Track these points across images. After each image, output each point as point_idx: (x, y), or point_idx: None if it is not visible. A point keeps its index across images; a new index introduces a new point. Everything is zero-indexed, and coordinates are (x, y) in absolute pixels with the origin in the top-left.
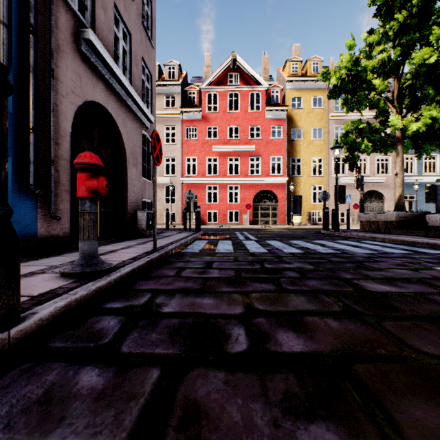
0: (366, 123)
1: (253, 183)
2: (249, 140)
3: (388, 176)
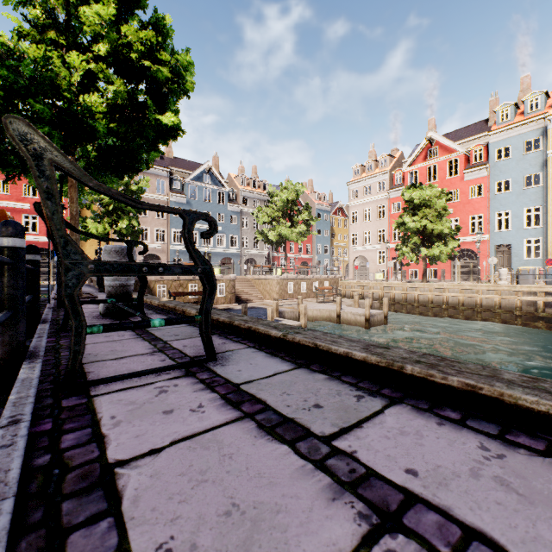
0: (99, 214)
1: (28, 241)
2: (24, 198)
3: (165, 244)
